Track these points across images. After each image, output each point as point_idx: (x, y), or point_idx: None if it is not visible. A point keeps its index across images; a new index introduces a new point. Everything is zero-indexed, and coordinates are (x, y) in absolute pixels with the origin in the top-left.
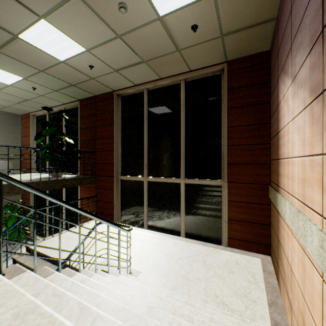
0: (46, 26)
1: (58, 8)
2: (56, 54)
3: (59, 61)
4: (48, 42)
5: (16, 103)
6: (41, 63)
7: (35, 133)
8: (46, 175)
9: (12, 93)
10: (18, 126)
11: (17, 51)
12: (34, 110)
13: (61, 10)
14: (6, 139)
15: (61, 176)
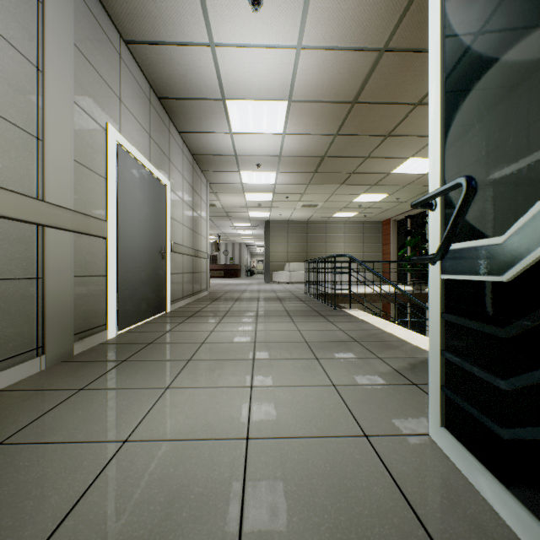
0: (412, 160)
1: (423, 148)
2: (419, 171)
3: (423, 174)
4: (413, 167)
5: (378, 213)
6: (405, 181)
7: (395, 240)
8: (408, 288)
9: (377, 207)
10: (378, 234)
11: (388, 180)
12: (394, 215)
13: (425, 148)
14: (369, 249)
15: (424, 290)
